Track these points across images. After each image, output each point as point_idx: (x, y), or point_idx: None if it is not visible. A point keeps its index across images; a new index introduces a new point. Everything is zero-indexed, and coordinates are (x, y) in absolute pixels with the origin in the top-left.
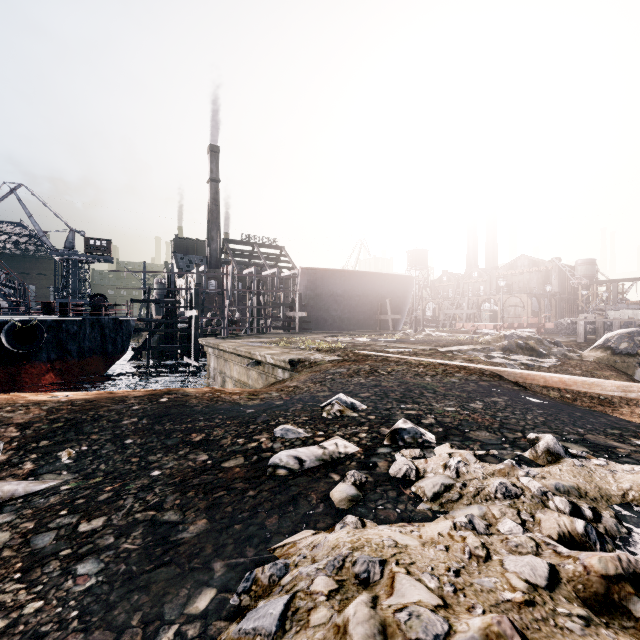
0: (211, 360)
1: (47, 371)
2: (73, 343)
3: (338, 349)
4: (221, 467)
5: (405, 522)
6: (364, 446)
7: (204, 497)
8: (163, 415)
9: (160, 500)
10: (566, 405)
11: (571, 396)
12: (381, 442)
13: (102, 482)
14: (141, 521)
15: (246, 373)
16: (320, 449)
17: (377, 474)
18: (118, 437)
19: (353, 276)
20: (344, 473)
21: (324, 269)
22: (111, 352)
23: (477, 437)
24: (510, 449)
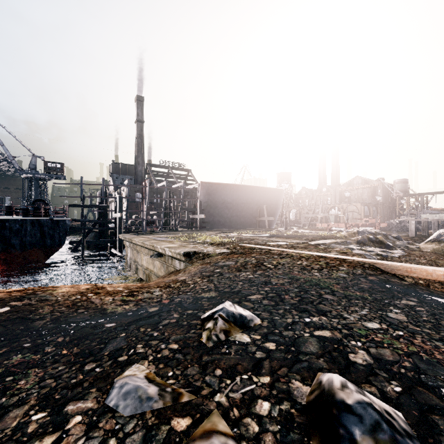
0: (128, 251)
1: None
2: (16, 238)
3: (227, 243)
4: None
5: None
6: None
7: None
8: None
9: None
10: None
11: (424, 282)
12: None
13: None
14: None
15: (152, 263)
16: None
17: None
18: None
19: (239, 189)
20: None
21: (218, 183)
22: (50, 245)
23: None
24: None
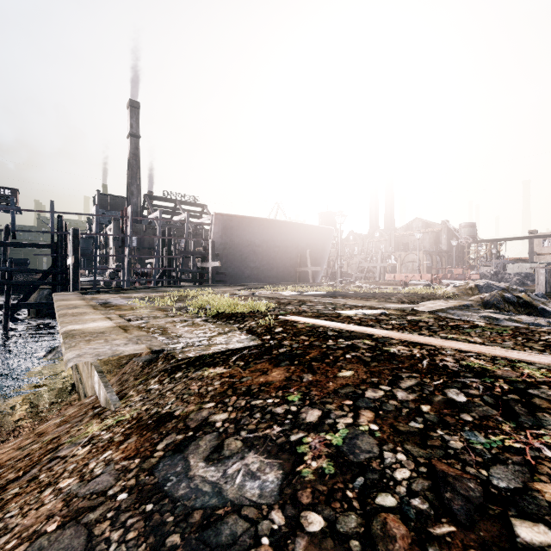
0: None
1: None
2: None
3: (252, 312)
4: None
5: None
6: None
7: None
8: None
9: None
10: None
11: None
12: None
13: None
14: None
15: None
16: None
17: None
18: None
19: (272, 225)
20: None
21: (241, 216)
22: None
23: None
24: None
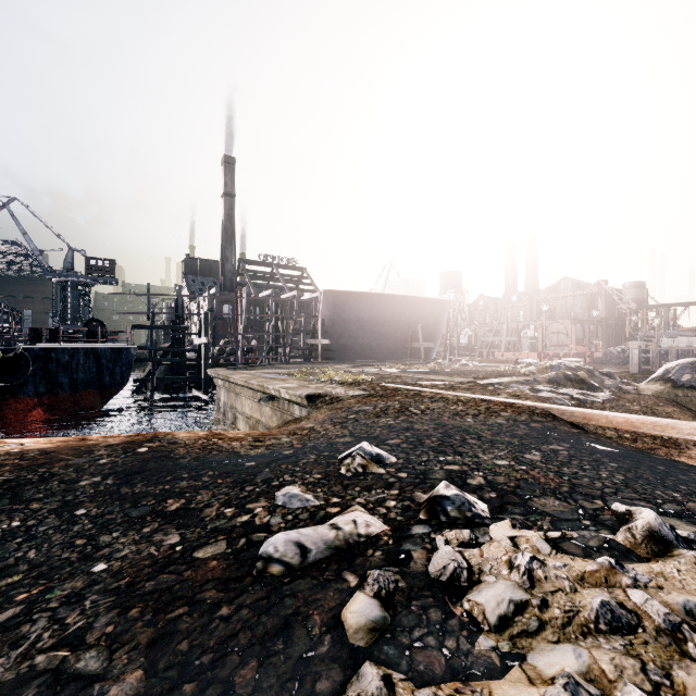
0: (221, 393)
1: (34, 406)
2: (64, 374)
3: (364, 382)
4: (192, 559)
5: (459, 679)
6: (393, 522)
7: (152, 620)
8: (136, 472)
9: (85, 625)
10: (640, 454)
11: (630, 436)
12: (416, 516)
13: (18, 584)
14: (39, 673)
15: (259, 409)
16: (332, 530)
17: (412, 574)
18: (67, 506)
19: (381, 300)
20: (364, 572)
21: (349, 292)
22: (109, 384)
23: (544, 508)
24: (593, 529)
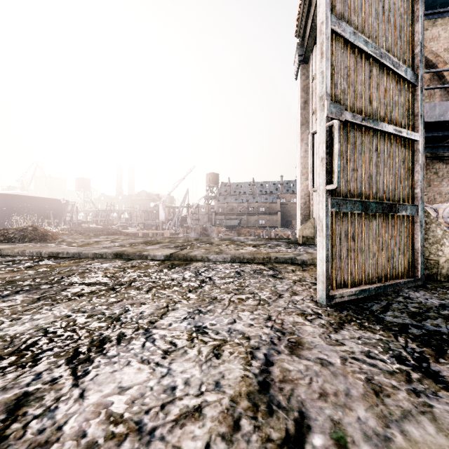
0: None
1: None
2: None
3: None
4: None
5: None
6: None
7: None
8: None
9: None
10: None
11: None
12: None
13: None
14: None
15: None
16: None
17: None
18: None
19: (28, 199)
20: None
21: (6, 194)
22: None
23: None
24: None
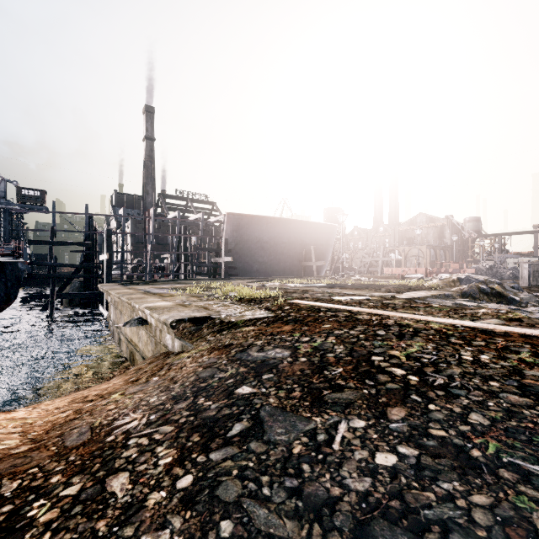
0: (111, 310)
1: None
2: None
3: (266, 298)
4: None
5: None
6: None
7: None
8: None
9: None
10: None
11: None
12: None
13: None
14: None
15: (136, 332)
16: None
17: None
18: None
19: (279, 223)
20: None
21: (250, 215)
22: None
23: None
24: None
